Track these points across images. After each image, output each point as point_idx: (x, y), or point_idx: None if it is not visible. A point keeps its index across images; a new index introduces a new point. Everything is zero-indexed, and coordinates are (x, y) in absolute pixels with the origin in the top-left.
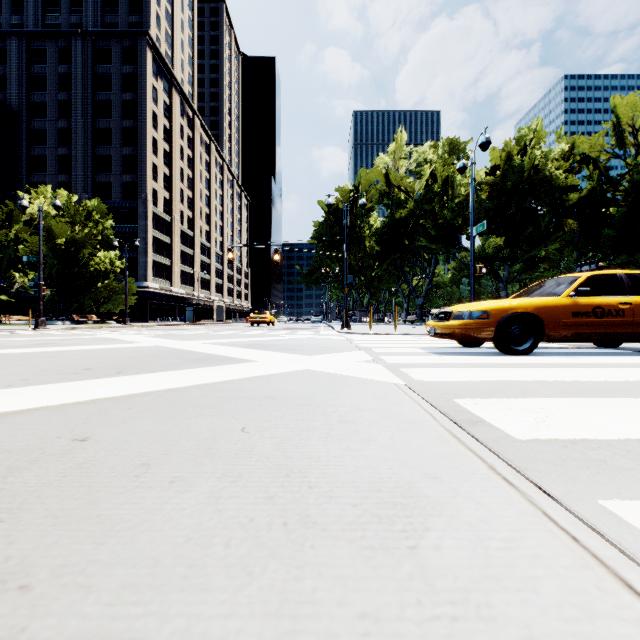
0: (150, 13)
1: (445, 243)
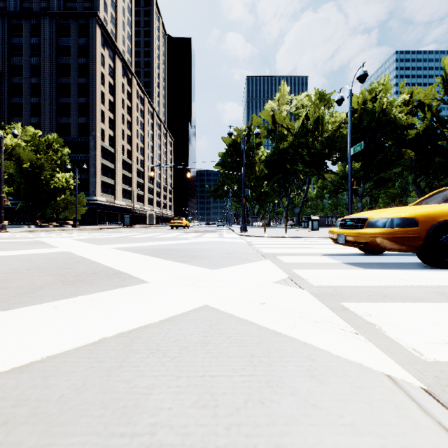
0: (99, 0)
1: (316, 167)
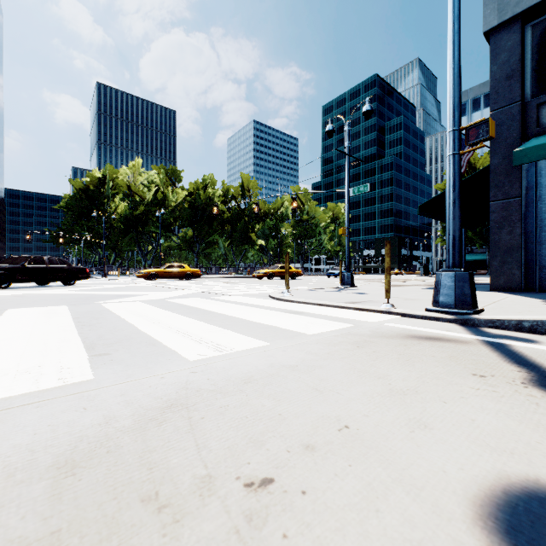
0: None
1: (164, 230)
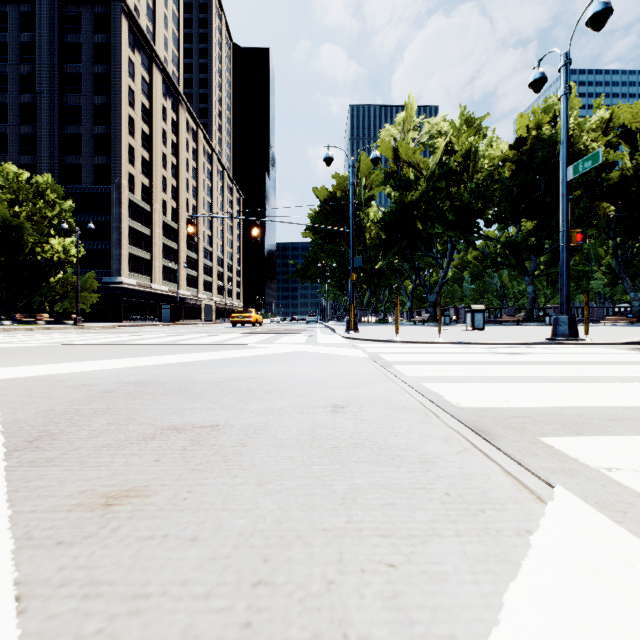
0: None
1: (463, 229)
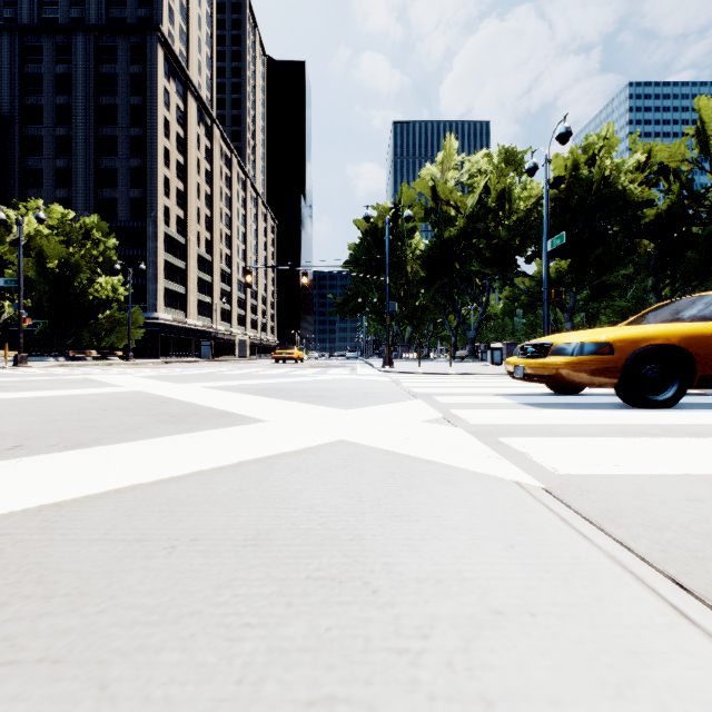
0: (162, 6)
1: (501, 267)
